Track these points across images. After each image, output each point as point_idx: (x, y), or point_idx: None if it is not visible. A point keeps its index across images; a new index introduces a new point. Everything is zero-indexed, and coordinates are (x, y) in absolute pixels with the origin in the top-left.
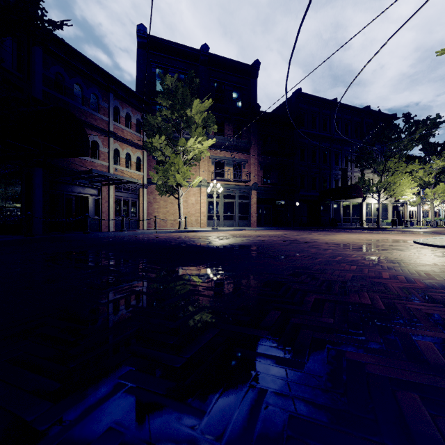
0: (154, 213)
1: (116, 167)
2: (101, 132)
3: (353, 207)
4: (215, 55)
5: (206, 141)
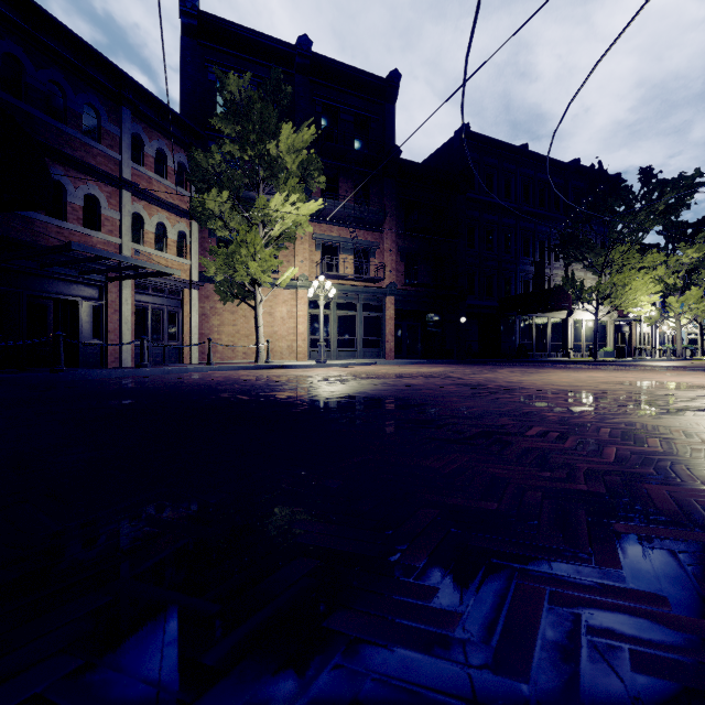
0: (211, 335)
1: (136, 248)
2: (106, 180)
3: (553, 326)
4: (323, 58)
5: (306, 204)
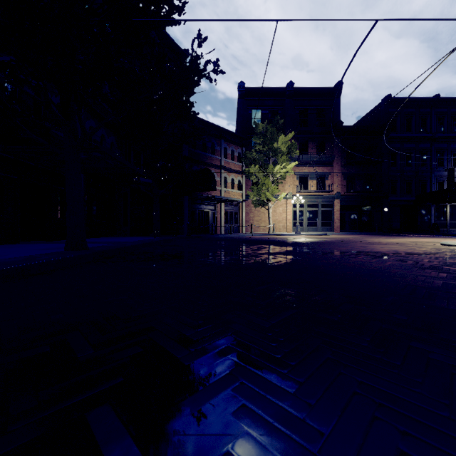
0: (250, 221)
1: (225, 190)
2: (216, 167)
3: None
4: (299, 88)
5: (290, 164)
